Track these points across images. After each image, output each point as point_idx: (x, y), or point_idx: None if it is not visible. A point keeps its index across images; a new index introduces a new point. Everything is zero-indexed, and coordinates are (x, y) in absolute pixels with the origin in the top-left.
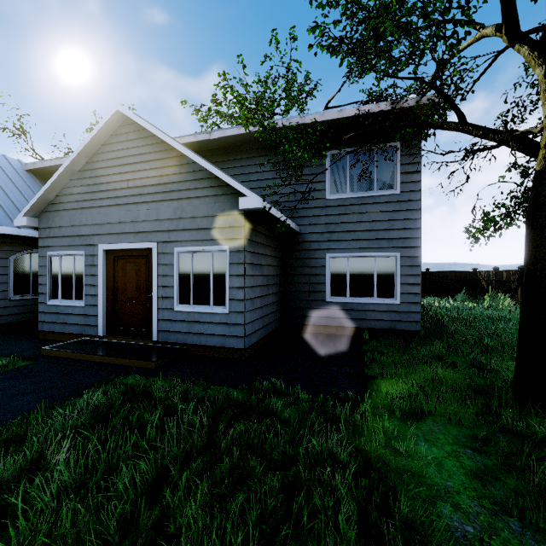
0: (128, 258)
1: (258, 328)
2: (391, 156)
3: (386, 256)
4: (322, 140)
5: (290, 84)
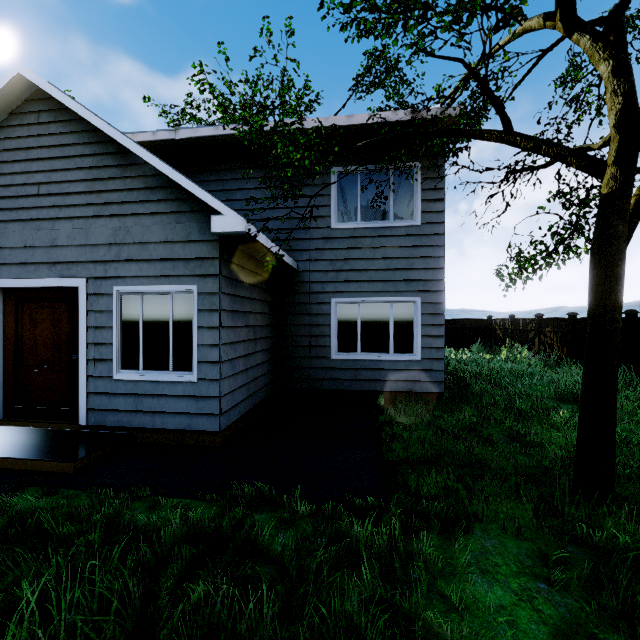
0: (40, 302)
1: (241, 399)
2: (410, 179)
3: (404, 302)
4: (329, 142)
5: (286, 89)
